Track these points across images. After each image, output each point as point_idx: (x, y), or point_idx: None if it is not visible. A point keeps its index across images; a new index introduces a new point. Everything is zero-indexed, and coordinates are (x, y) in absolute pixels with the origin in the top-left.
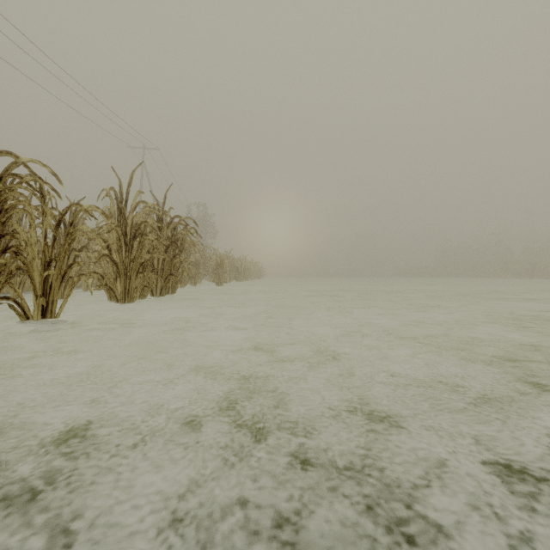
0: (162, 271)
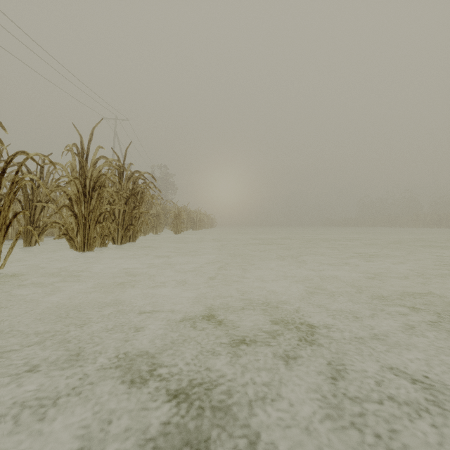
0: (123, 221)
